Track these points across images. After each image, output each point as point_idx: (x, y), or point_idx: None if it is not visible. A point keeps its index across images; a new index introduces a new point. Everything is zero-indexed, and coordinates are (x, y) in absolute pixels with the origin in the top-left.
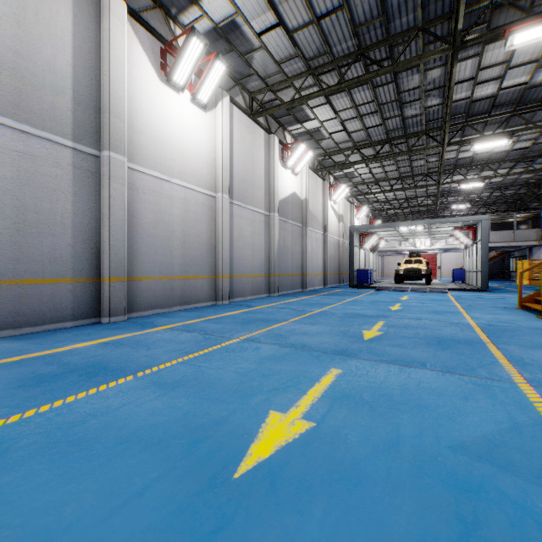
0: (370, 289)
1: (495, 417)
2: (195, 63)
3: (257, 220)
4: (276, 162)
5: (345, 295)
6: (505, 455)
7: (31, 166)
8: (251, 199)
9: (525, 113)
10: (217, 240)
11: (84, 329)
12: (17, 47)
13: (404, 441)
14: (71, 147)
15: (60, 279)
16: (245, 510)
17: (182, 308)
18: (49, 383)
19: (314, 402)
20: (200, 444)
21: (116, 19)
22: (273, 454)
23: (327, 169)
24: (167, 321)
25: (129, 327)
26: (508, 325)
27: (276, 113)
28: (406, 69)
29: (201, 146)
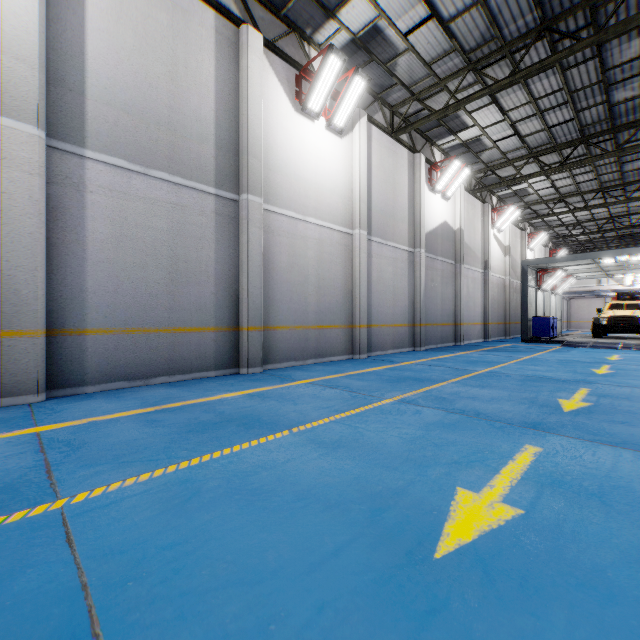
0: (553, 344)
1: None
2: (331, 85)
3: (400, 259)
4: (422, 186)
5: (518, 351)
6: None
7: (181, 216)
8: (392, 234)
9: None
10: (353, 283)
11: (226, 380)
12: (170, 103)
13: None
14: (214, 194)
15: (205, 327)
16: (460, 596)
17: (317, 361)
18: (212, 430)
19: (513, 484)
20: (383, 513)
21: (254, 54)
22: (476, 539)
23: (489, 188)
24: (304, 375)
25: (269, 379)
26: None
27: (422, 127)
28: (618, 36)
29: (337, 177)
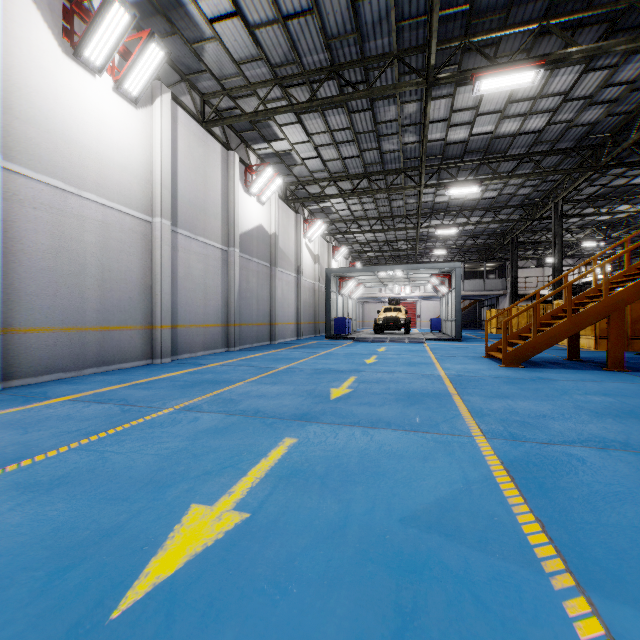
0: (348, 340)
1: (451, 476)
2: (118, 39)
3: (212, 256)
4: (237, 185)
5: (320, 347)
6: (454, 520)
7: None
8: (203, 229)
9: (493, 163)
10: (154, 278)
11: None
12: None
13: (352, 521)
14: None
15: None
16: None
17: (100, 370)
18: None
19: (254, 485)
20: (69, 572)
21: None
22: (180, 568)
23: (300, 201)
24: (70, 389)
25: (4, 401)
26: (475, 375)
27: (237, 126)
28: (383, 98)
29: (130, 152)
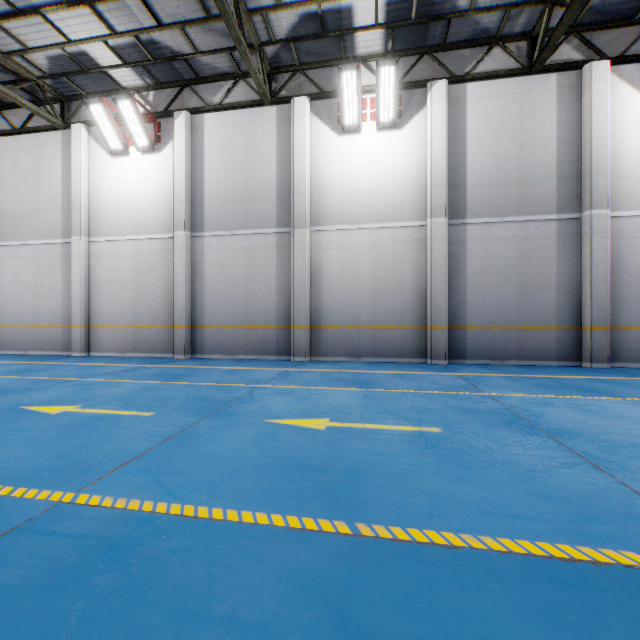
0: None
1: None
2: None
3: None
4: None
5: None
6: None
7: (527, 244)
8: None
9: None
10: None
11: (567, 369)
12: (519, 165)
13: None
14: (555, 219)
15: (547, 326)
16: None
17: None
18: (556, 389)
19: None
20: None
21: (597, 84)
22: None
23: None
24: None
25: (613, 373)
26: None
27: None
28: None
29: None
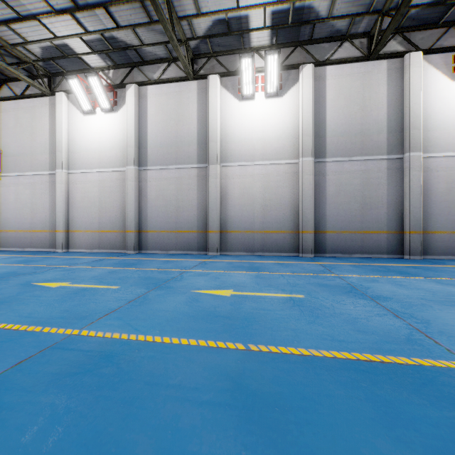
0: None
1: None
2: None
3: None
4: None
5: None
6: None
7: (367, 175)
8: None
9: None
10: None
11: (393, 260)
12: (361, 121)
13: None
14: (386, 159)
15: (380, 231)
16: None
17: None
18: (383, 272)
19: None
20: (452, 296)
21: (414, 67)
22: None
23: None
24: None
25: (423, 262)
26: None
27: None
28: None
29: None
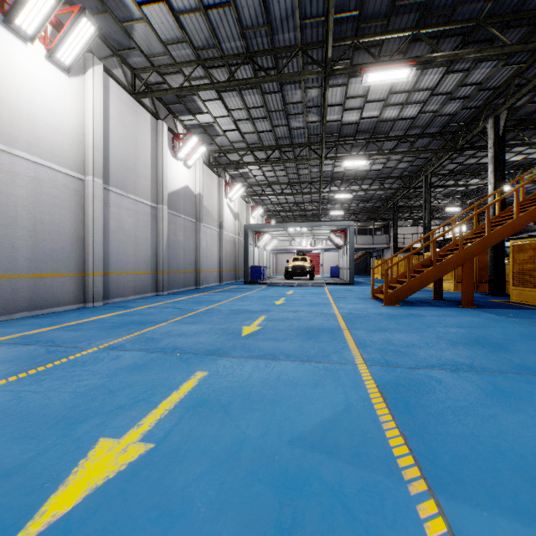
0: (263, 285)
1: (335, 400)
2: (50, 12)
3: (142, 212)
4: (165, 150)
5: (238, 291)
6: (334, 438)
7: None
8: (133, 187)
9: (378, 142)
10: (86, 231)
11: None
12: None
13: (247, 445)
14: None
15: None
16: None
17: (32, 314)
18: None
19: (163, 416)
20: None
21: None
22: (78, 503)
23: (222, 166)
24: None
25: None
26: (362, 313)
27: (165, 99)
28: (290, 83)
29: (63, 116)
